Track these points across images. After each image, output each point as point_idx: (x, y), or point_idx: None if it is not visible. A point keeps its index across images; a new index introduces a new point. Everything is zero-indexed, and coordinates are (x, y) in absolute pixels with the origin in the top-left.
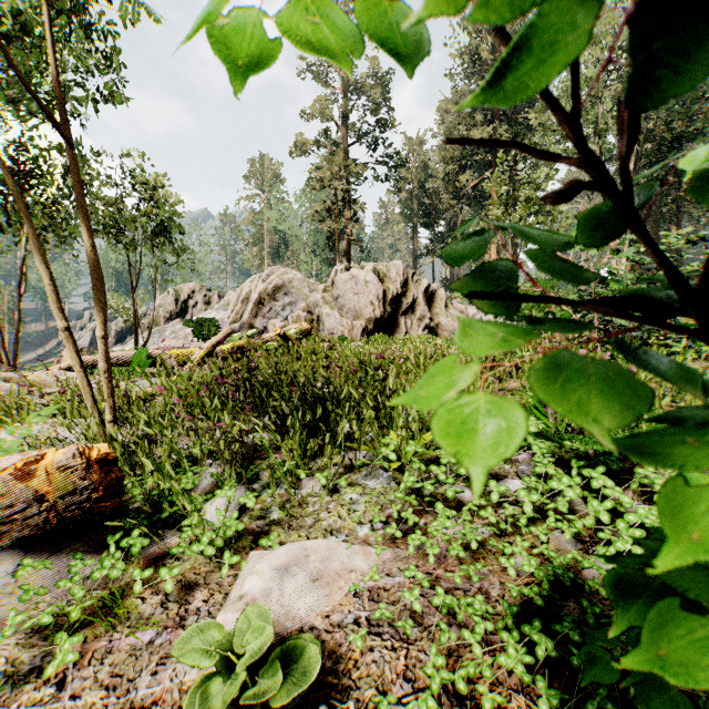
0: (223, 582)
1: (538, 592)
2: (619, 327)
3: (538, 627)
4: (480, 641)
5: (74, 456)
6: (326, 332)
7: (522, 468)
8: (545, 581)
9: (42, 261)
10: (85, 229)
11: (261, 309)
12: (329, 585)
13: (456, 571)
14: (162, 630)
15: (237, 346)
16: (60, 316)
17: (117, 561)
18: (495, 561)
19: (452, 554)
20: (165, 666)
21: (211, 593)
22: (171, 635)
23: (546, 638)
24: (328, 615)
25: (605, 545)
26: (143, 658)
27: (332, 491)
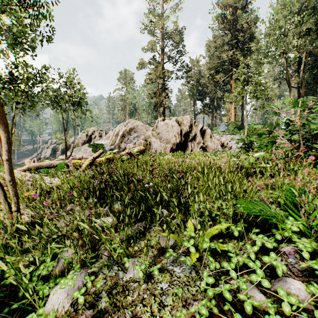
0: None
1: None
2: (315, 149)
3: None
4: None
5: None
6: (153, 150)
7: (290, 261)
8: None
9: None
10: None
11: (124, 139)
12: None
13: None
14: None
15: (108, 158)
16: None
17: None
18: None
19: None
20: None
21: None
22: None
23: None
24: None
25: None
26: None
27: (148, 277)
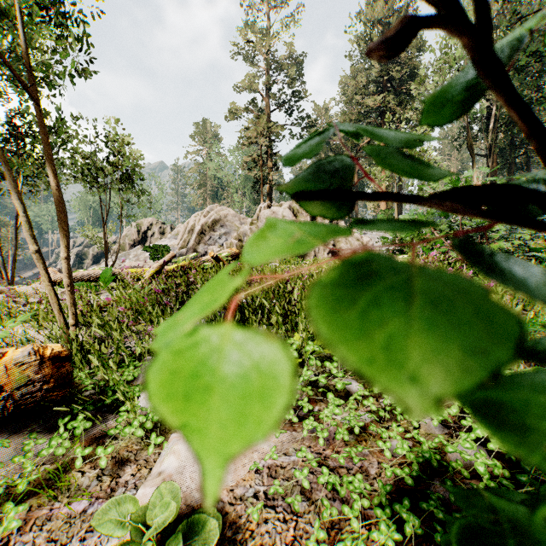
0: (149, 458)
1: (409, 472)
2: None
3: (407, 505)
4: (358, 515)
5: (31, 354)
6: None
7: None
8: (415, 462)
9: (18, 198)
10: (51, 172)
11: (203, 238)
12: (235, 463)
13: (342, 451)
14: (94, 501)
15: (181, 266)
16: (32, 241)
17: (65, 440)
18: (375, 443)
19: (338, 438)
20: (93, 533)
21: (138, 468)
22: (101, 504)
23: (414, 516)
24: (232, 489)
25: (467, 430)
26: (76, 525)
27: None
